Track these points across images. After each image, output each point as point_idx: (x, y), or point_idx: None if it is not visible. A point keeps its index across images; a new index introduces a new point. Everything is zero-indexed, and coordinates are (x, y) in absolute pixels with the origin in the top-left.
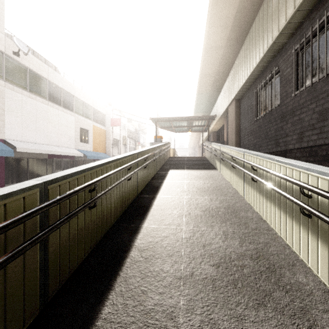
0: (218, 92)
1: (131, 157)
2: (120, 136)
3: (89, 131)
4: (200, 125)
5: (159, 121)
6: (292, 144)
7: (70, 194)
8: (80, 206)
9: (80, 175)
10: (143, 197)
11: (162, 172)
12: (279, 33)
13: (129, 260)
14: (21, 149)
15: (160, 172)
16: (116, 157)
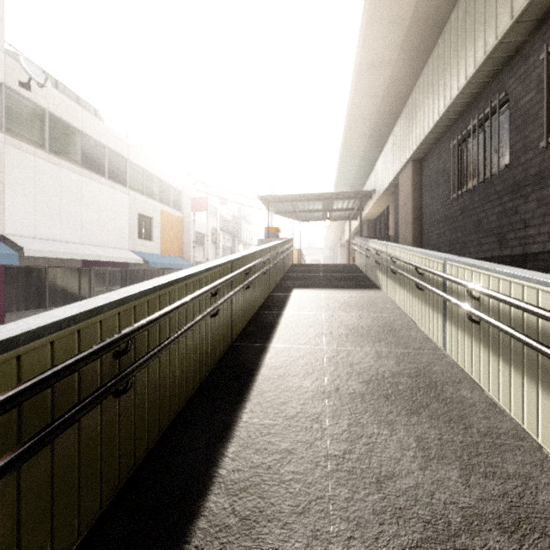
0: (379, 149)
1: (220, 270)
2: (206, 229)
3: (154, 219)
4: (345, 208)
5: (274, 201)
6: (540, 242)
7: (43, 381)
8: (82, 402)
9: (88, 320)
10: (243, 348)
11: (280, 294)
12: (514, 21)
13: (204, 523)
14: (33, 252)
15: (275, 295)
16: (187, 270)
